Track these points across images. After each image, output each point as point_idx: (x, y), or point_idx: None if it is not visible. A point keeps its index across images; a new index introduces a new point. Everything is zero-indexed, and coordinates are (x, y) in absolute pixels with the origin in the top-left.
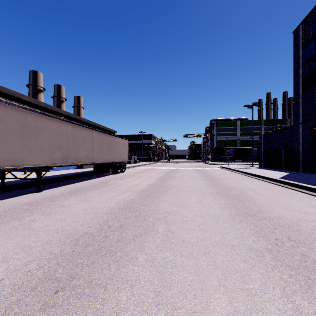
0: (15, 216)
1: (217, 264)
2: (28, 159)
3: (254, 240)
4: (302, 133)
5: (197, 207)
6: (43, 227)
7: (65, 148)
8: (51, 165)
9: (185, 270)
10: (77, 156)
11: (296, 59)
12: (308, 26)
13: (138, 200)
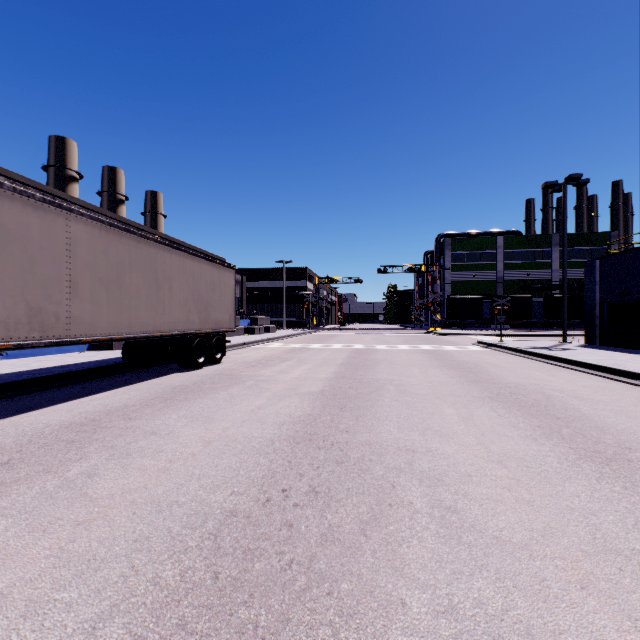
0: None
1: None
2: None
3: None
4: None
5: None
6: None
7: None
8: None
9: None
10: None
11: None
12: None
13: None
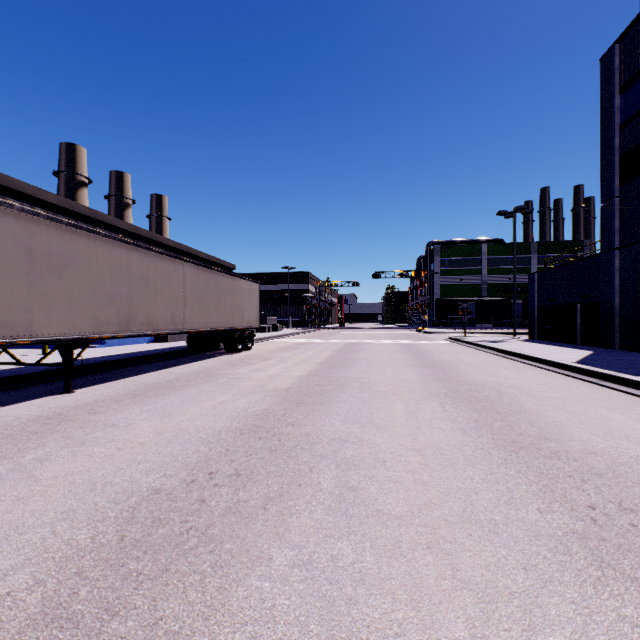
0: (5, 449)
1: (460, 574)
2: (42, 322)
3: (540, 509)
4: (620, 269)
5: (406, 428)
6: (61, 477)
7: (124, 299)
8: (94, 336)
9: (386, 593)
10: (150, 317)
11: (607, 116)
12: (633, 47)
13: (279, 411)
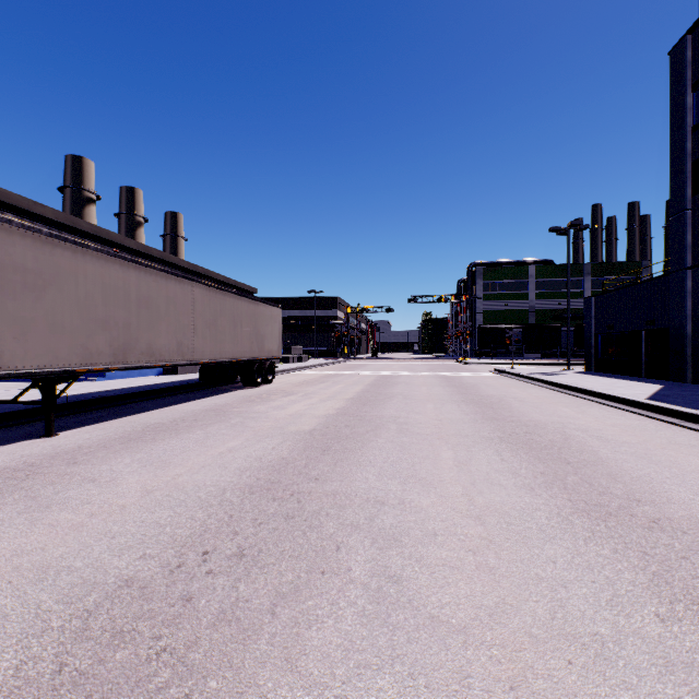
0: None
1: None
2: (15, 352)
3: (660, 614)
4: (692, 291)
5: (458, 484)
6: (4, 559)
7: (120, 325)
8: (82, 368)
9: None
10: (152, 346)
11: (678, 117)
12: None
13: (300, 460)
